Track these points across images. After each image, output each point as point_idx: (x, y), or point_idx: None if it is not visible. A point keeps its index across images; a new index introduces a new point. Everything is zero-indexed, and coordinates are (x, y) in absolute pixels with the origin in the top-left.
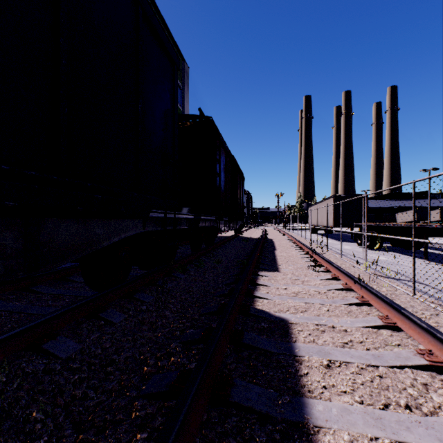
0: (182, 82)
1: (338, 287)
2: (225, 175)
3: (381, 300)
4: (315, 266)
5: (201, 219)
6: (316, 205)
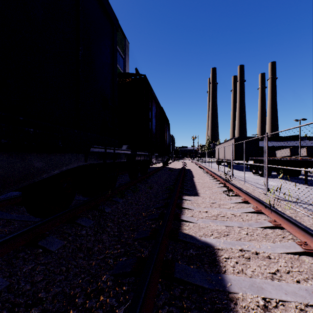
0: (124, 54)
1: (250, 210)
2: (156, 121)
3: (294, 224)
4: (227, 191)
5: (137, 154)
6: (221, 144)
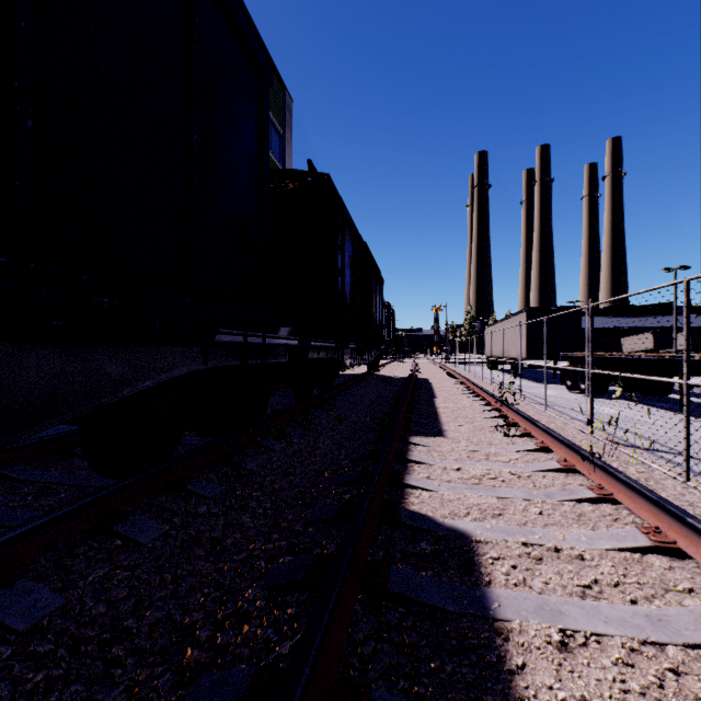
0: (282, 124)
1: (552, 466)
2: (352, 274)
3: (637, 494)
4: (505, 425)
5: (312, 346)
6: (498, 324)
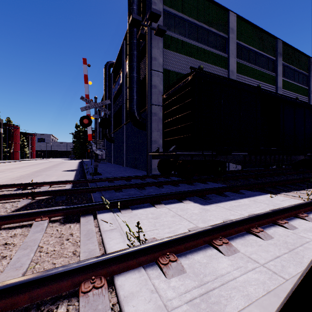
0: (307, 71)
1: None
2: None
3: None
4: None
5: None
6: None
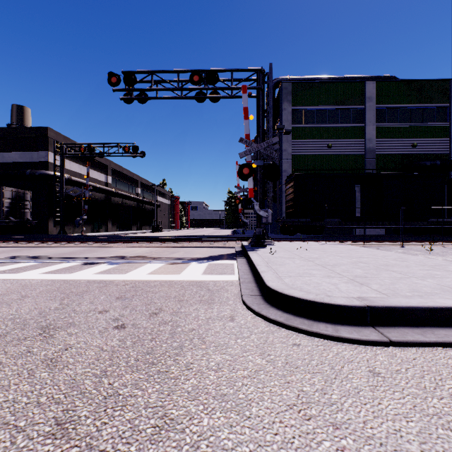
0: None
1: None
2: None
3: None
4: None
5: None
6: None
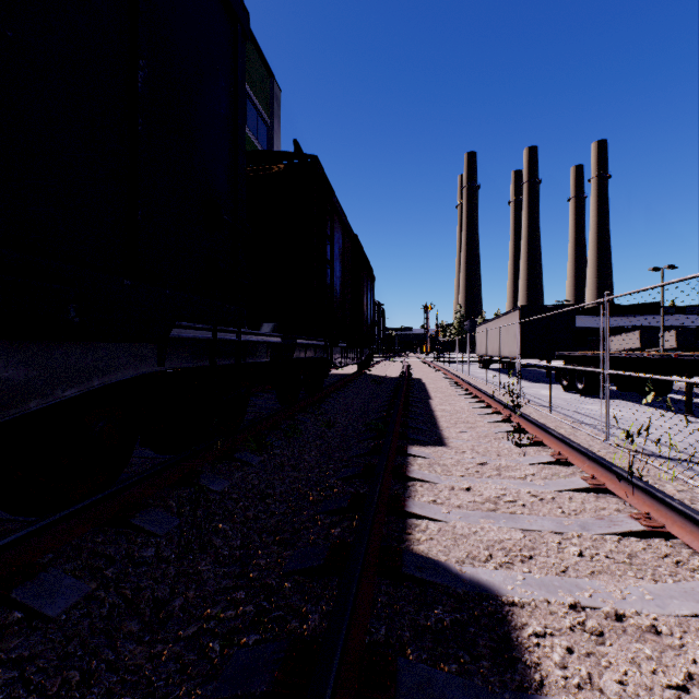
0: (269, 114)
1: (578, 485)
2: (342, 267)
3: None
4: (512, 432)
5: (297, 344)
6: (490, 323)
